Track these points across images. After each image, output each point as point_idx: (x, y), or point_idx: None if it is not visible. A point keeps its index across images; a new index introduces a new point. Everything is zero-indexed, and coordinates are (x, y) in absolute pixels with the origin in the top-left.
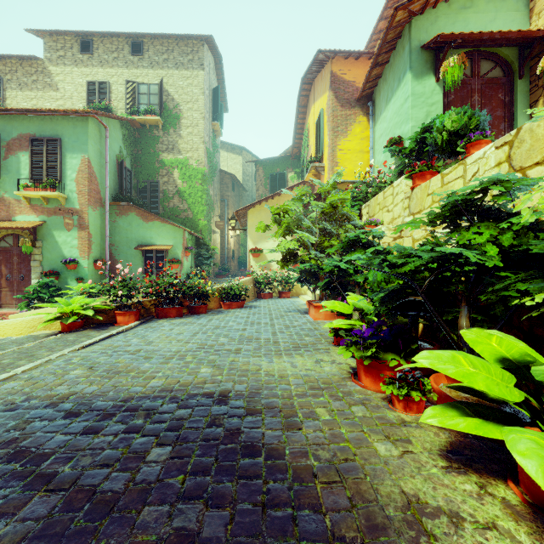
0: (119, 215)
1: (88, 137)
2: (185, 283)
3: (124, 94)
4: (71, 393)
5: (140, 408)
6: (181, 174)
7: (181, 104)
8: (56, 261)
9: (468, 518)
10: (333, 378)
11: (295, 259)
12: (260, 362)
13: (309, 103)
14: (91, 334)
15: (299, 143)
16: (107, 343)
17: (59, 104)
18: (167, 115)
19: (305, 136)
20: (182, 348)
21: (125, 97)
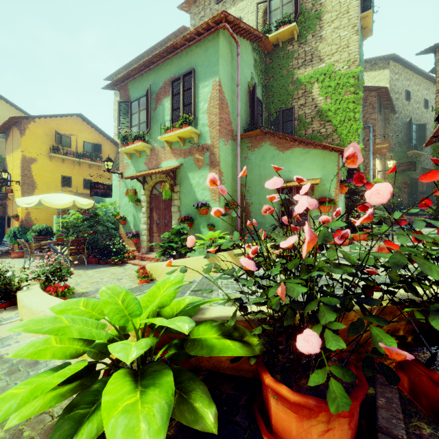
0: (251, 149)
1: (219, 55)
2: None
3: (255, 22)
4: None
5: None
6: (322, 88)
7: None
8: (190, 205)
9: None
10: None
11: None
12: None
13: None
14: None
15: None
16: None
17: None
18: (303, 19)
19: None
20: None
21: (256, 23)
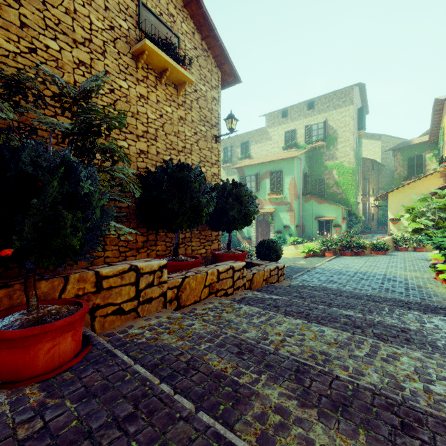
0: (305, 202)
1: (294, 167)
2: (354, 241)
3: (303, 133)
4: (341, 269)
5: (362, 273)
6: (337, 172)
7: (337, 129)
8: (280, 226)
9: (440, 290)
10: (426, 277)
11: (420, 232)
12: (397, 272)
13: (444, 108)
14: (320, 258)
15: (436, 132)
16: (333, 261)
17: (272, 147)
18: (328, 139)
19: (441, 130)
20: (363, 265)
21: (304, 135)
